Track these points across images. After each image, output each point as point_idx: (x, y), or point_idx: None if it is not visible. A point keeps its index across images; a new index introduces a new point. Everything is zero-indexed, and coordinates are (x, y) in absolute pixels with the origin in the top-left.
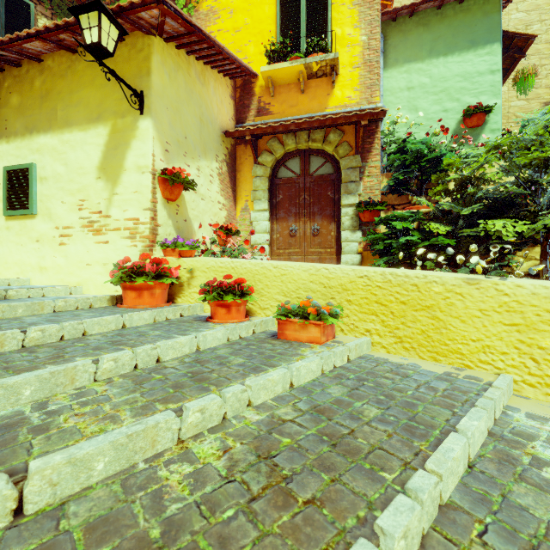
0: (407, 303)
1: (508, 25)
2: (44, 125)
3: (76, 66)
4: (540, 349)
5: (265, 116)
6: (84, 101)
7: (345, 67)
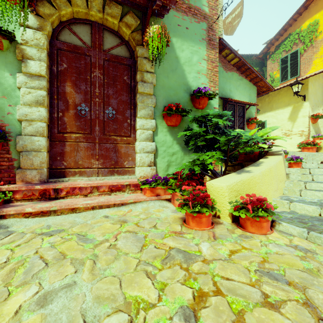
0: None
1: None
2: (269, 110)
3: (280, 92)
4: None
5: None
6: (283, 101)
7: None
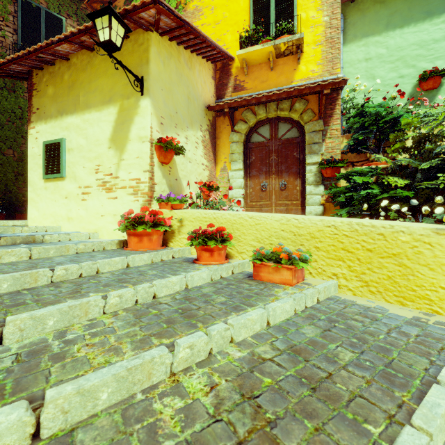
0: (374, 251)
1: None
2: (71, 108)
3: (93, 61)
4: None
5: (240, 92)
6: (99, 88)
7: (309, 45)
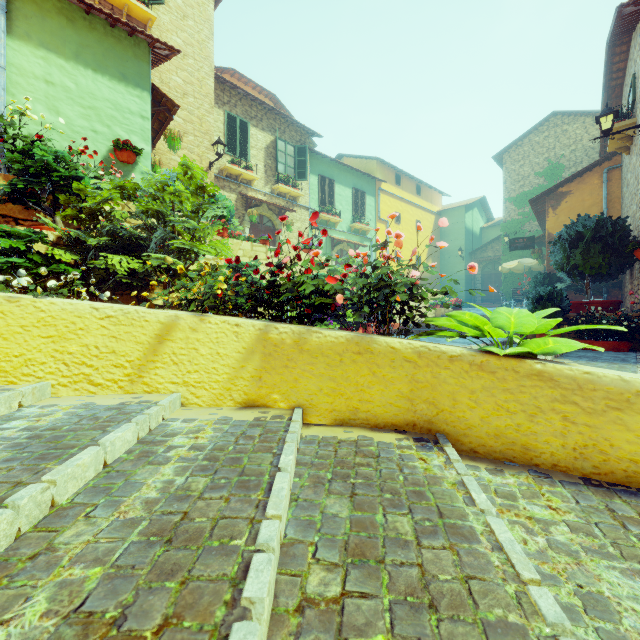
0: None
1: (170, 82)
2: None
3: None
4: (69, 354)
5: None
6: None
7: None
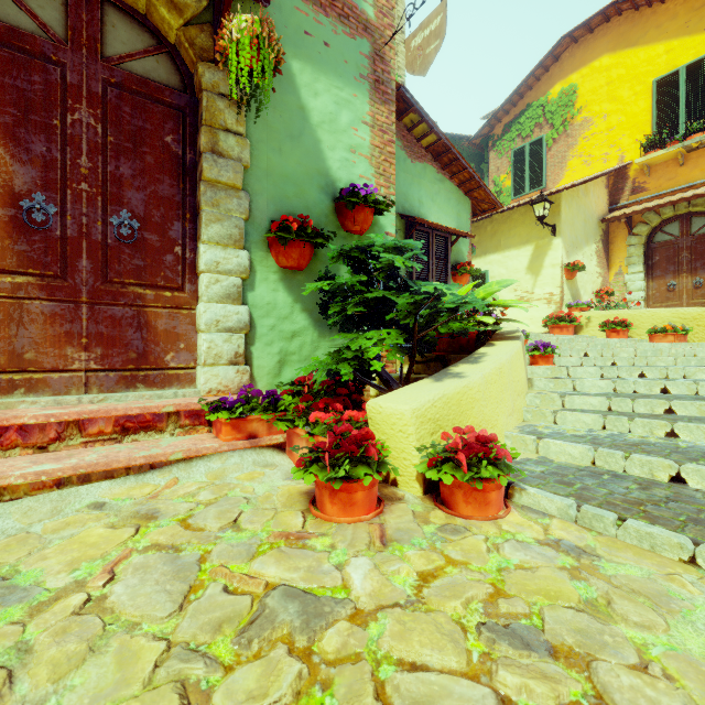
0: None
1: None
2: (493, 249)
3: (512, 216)
4: None
5: (640, 193)
6: (518, 234)
7: None
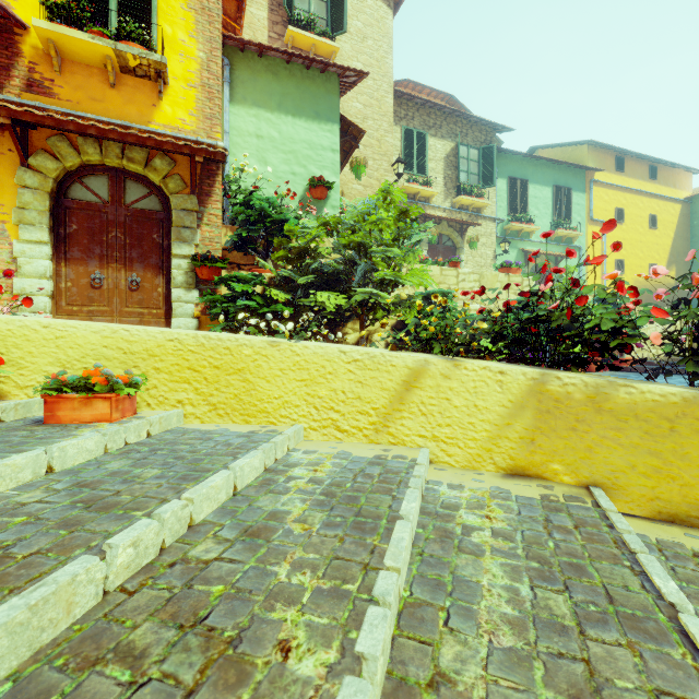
0: (221, 368)
1: (351, 110)
2: None
3: None
4: (319, 398)
5: (45, 97)
6: None
7: (177, 79)
